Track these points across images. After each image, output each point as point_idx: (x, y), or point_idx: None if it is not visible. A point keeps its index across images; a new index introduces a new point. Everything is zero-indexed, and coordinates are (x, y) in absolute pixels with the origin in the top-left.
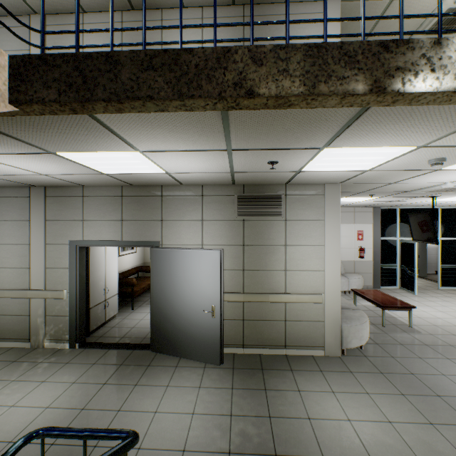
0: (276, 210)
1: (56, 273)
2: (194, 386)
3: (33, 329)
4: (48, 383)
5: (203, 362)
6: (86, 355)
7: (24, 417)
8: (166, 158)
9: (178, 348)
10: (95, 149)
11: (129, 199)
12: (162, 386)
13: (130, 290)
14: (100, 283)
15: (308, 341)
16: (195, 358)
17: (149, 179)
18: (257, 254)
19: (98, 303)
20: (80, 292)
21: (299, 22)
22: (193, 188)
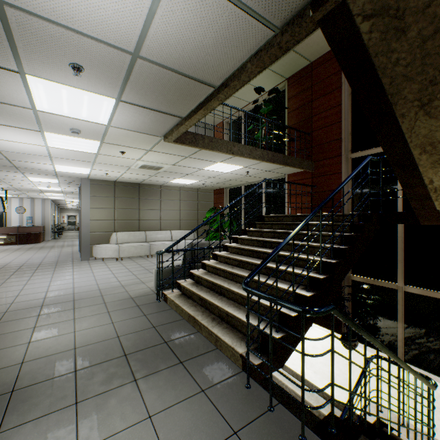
0: None
1: None
2: None
3: None
4: None
5: None
6: None
7: None
8: None
9: None
10: None
11: None
12: None
13: None
14: None
15: None
16: None
17: None
18: None
19: None
20: None
21: None
22: None
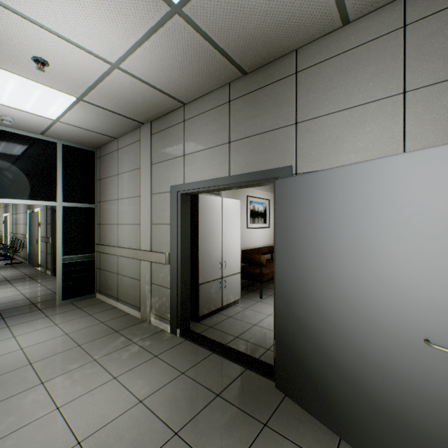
0: None
1: (160, 230)
2: None
3: (142, 297)
4: (116, 384)
5: None
6: (181, 351)
7: (43, 447)
8: None
9: (334, 412)
10: None
11: (239, 103)
12: None
13: (257, 271)
14: (213, 253)
15: None
16: None
17: (263, 5)
18: None
19: (211, 279)
20: (181, 258)
21: None
22: (374, 20)
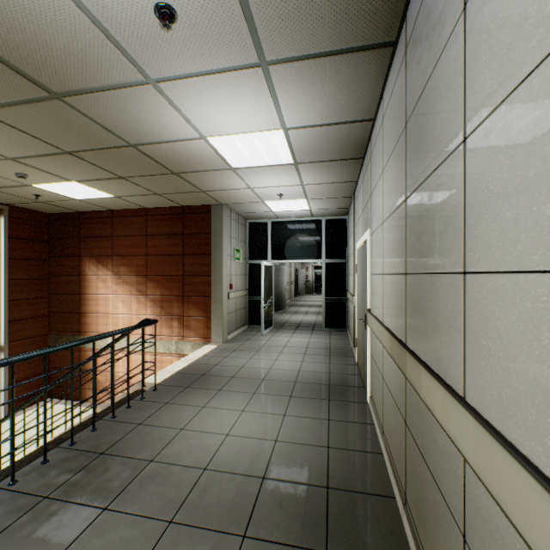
0: None
1: None
2: None
3: None
4: None
5: None
6: None
7: None
8: None
9: None
10: None
11: None
12: None
13: None
14: None
15: None
16: None
17: None
18: None
19: None
20: None
21: (2, 443)
22: None
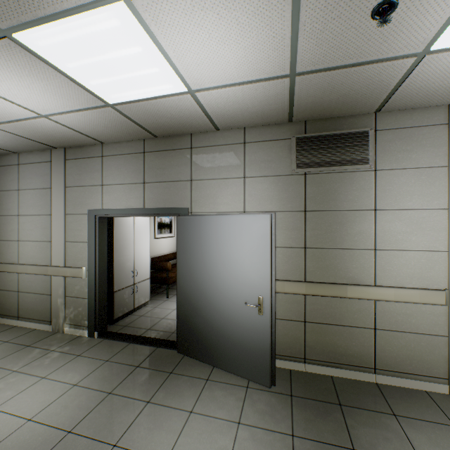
0: (358, 155)
1: (76, 247)
2: (230, 419)
3: (53, 311)
4: (47, 381)
5: (245, 378)
6: (102, 347)
7: None
8: (177, 25)
9: (211, 353)
10: (52, 4)
11: (152, 156)
12: (182, 411)
13: (165, 275)
14: (127, 264)
15: (416, 366)
16: (234, 370)
17: (170, 116)
18: (327, 223)
19: (125, 286)
20: (99, 271)
21: None
22: (232, 134)
